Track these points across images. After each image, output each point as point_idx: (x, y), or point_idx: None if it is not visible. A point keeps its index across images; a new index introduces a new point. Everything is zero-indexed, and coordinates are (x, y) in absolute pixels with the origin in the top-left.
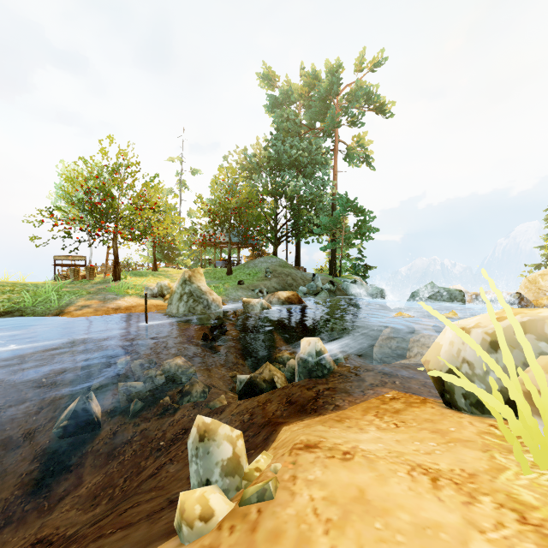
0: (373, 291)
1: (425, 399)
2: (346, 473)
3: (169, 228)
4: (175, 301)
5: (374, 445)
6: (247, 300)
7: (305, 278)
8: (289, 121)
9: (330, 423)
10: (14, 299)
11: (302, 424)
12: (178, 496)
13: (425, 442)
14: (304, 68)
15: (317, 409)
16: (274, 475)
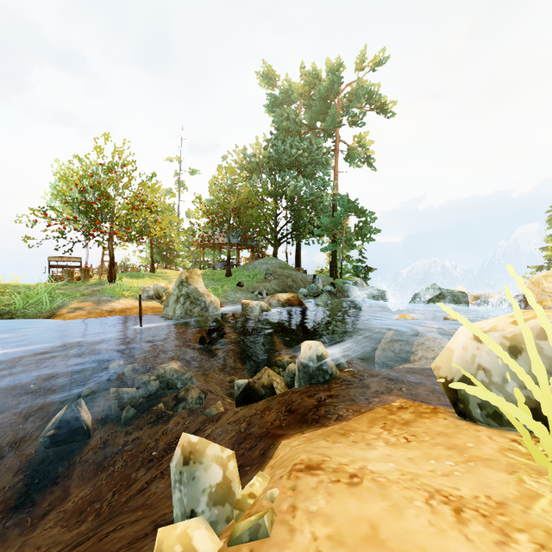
0: (375, 293)
1: (435, 408)
2: (354, 502)
3: (166, 228)
4: (171, 303)
5: (384, 465)
6: (245, 302)
7: (305, 280)
8: (289, 120)
9: (334, 437)
10: (5, 301)
11: (303, 437)
12: (165, 518)
13: (441, 460)
14: (304, 67)
15: (318, 419)
16: (270, 504)
